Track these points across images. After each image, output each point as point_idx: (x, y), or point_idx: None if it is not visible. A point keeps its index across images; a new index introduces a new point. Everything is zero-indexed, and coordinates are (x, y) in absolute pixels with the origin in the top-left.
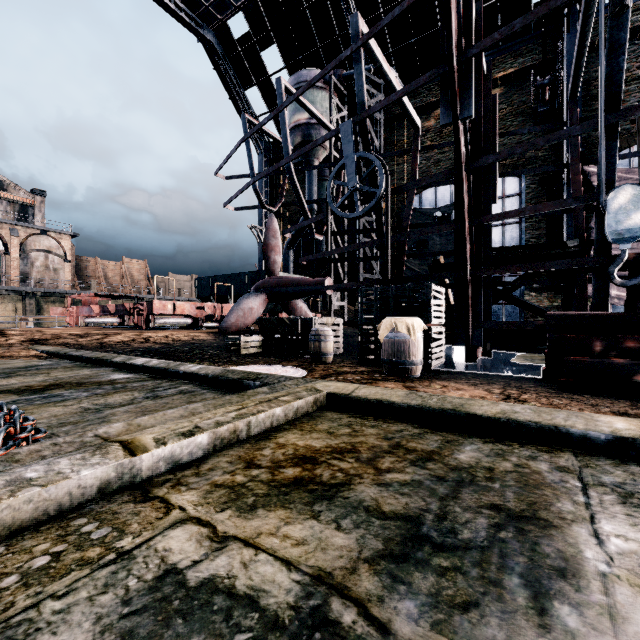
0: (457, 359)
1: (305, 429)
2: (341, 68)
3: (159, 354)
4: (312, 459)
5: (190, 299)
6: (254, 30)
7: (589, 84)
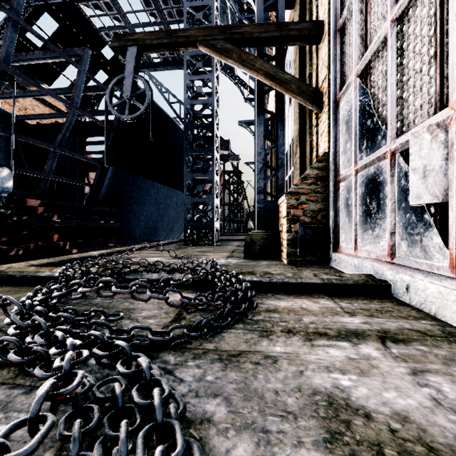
0: None
1: None
2: None
3: None
4: None
5: None
6: None
7: None
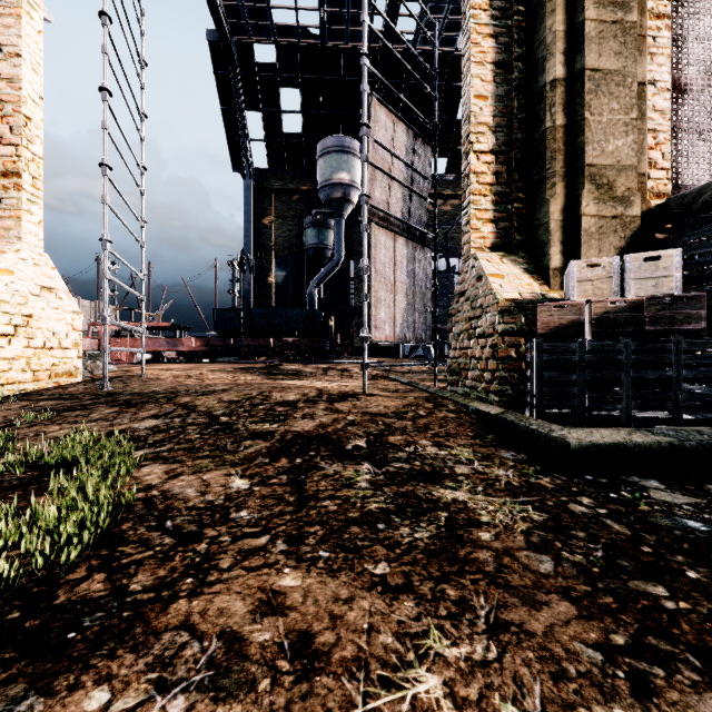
0: None
1: None
2: (353, 138)
3: None
4: None
5: None
6: (282, 66)
7: None
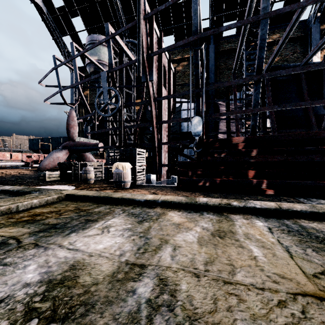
0: (154, 180)
1: (46, 207)
2: None
3: None
4: (38, 215)
5: (28, 150)
6: (67, 6)
7: (218, 67)
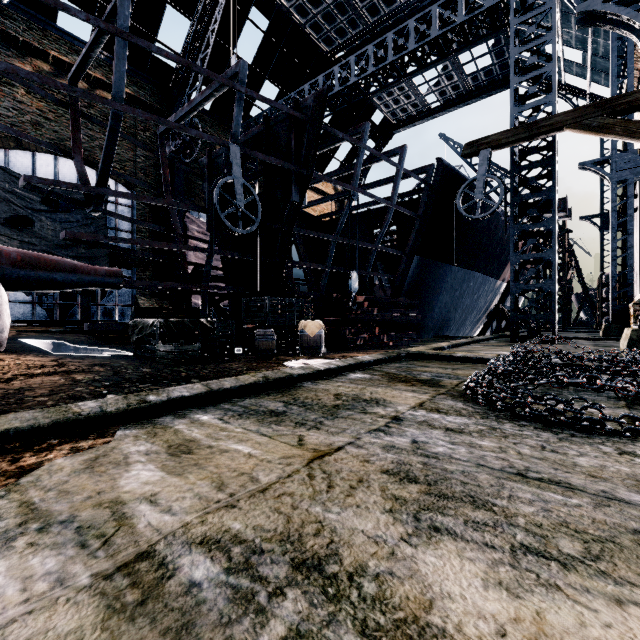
0: None
1: None
2: None
3: (171, 379)
4: None
5: None
6: None
7: None
